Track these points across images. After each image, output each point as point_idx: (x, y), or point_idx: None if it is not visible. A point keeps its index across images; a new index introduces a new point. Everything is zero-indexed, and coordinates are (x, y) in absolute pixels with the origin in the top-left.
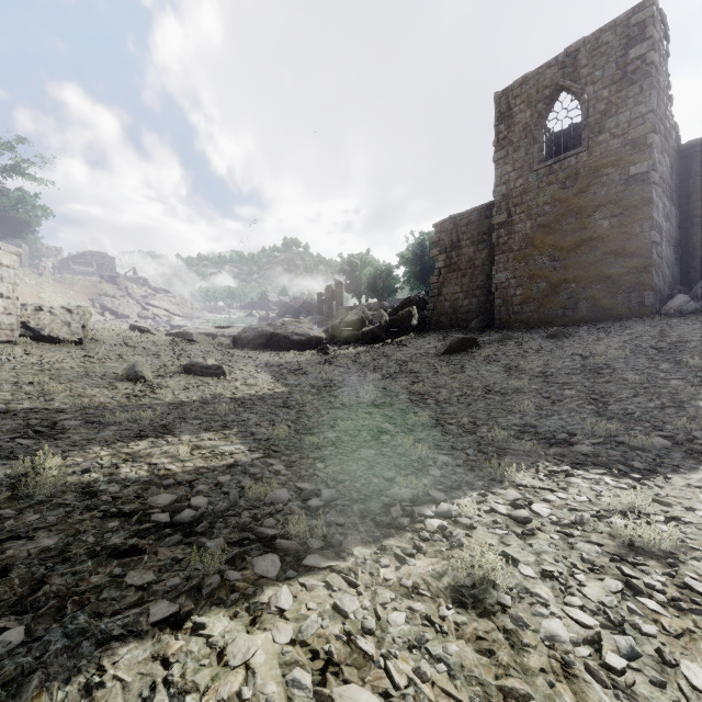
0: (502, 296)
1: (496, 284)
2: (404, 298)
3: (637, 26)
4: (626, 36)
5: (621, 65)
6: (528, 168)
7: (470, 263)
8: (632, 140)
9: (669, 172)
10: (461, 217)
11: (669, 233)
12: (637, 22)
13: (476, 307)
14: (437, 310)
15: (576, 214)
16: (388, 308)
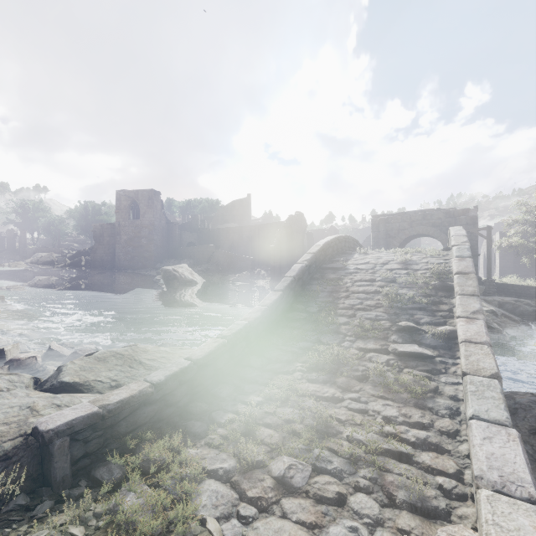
0: (118, 258)
1: (116, 254)
2: (77, 251)
3: (151, 195)
4: (149, 196)
5: (148, 202)
6: (126, 219)
7: (108, 243)
8: (150, 223)
9: (162, 230)
10: (104, 225)
11: (162, 246)
12: (151, 194)
13: (110, 260)
14: (94, 259)
15: (138, 238)
16: (66, 252)
